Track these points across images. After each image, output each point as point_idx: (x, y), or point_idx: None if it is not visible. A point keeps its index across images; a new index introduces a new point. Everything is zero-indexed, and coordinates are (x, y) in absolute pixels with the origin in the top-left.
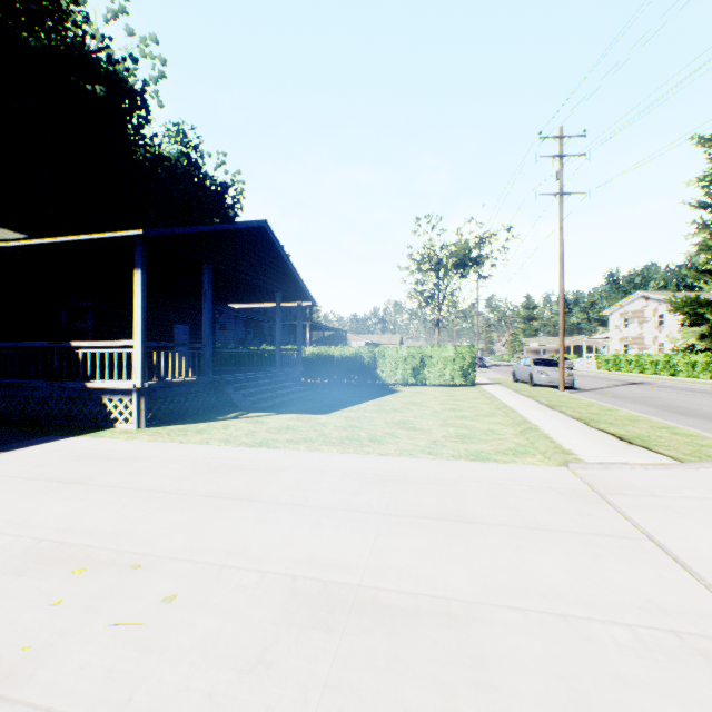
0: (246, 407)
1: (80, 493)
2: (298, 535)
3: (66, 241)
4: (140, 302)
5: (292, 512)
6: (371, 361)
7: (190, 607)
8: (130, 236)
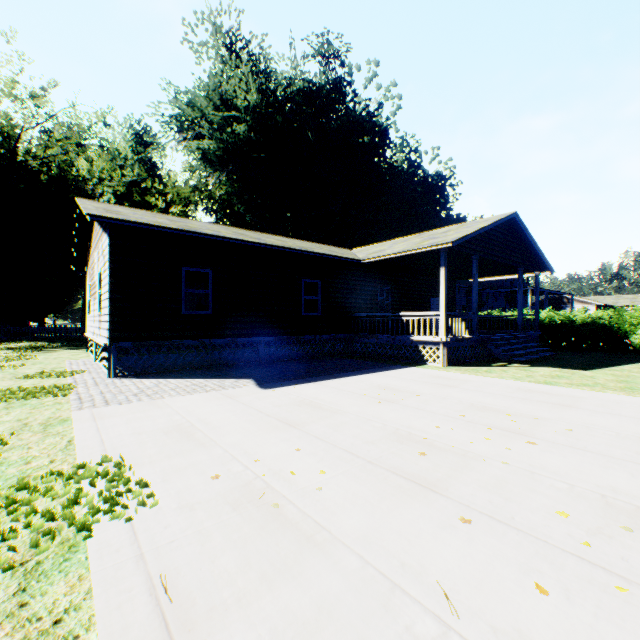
0: (505, 360)
1: (460, 390)
2: (627, 425)
3: (400, 255)
4: (444, 287)
5: (611, 416)
6: (620, 325)
7: (584, 434)
8: (441, 248)
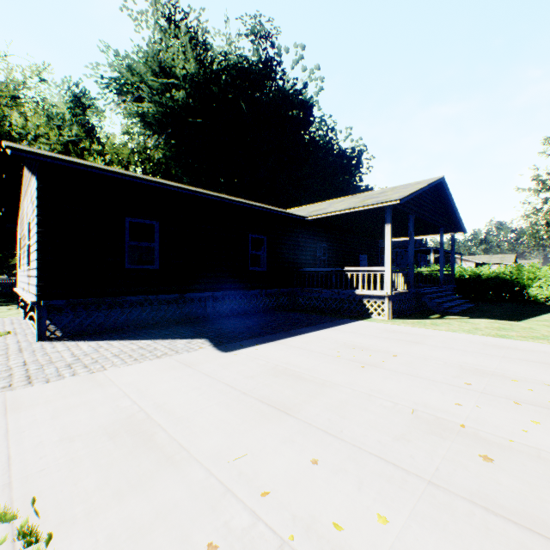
0: (439, 312)
1: (431, 348)
2: None
3: (346, 213)
4: (389, 243)
5: None
6: (519, 279)
7: None
8: (388, 205)
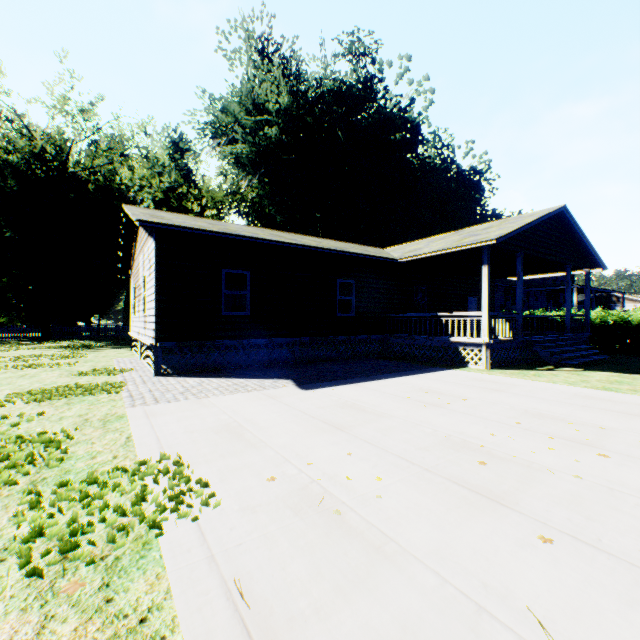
0: (553, 363)
1: (510, 395)
2: None
3: (439, 254)
4: (486, 286)
5: None
6: None
7: None
8: (484, 245)
